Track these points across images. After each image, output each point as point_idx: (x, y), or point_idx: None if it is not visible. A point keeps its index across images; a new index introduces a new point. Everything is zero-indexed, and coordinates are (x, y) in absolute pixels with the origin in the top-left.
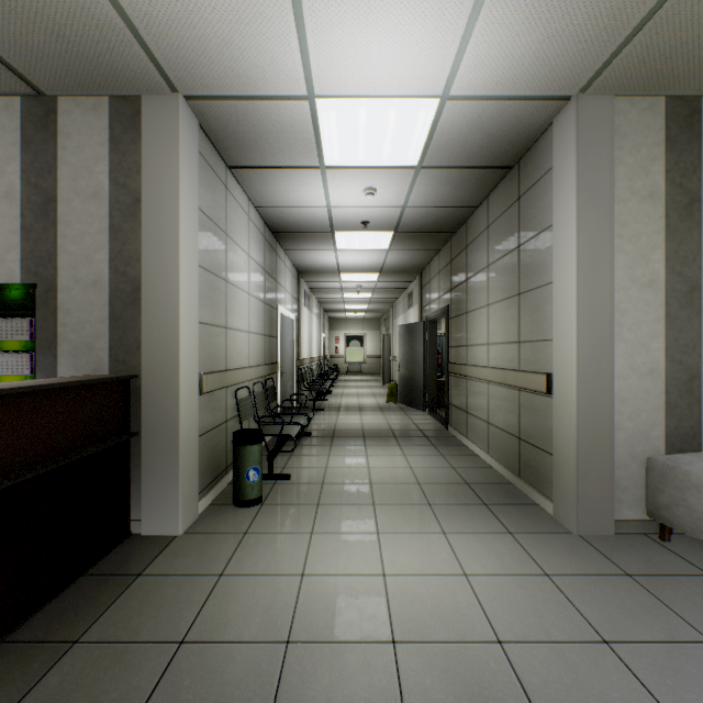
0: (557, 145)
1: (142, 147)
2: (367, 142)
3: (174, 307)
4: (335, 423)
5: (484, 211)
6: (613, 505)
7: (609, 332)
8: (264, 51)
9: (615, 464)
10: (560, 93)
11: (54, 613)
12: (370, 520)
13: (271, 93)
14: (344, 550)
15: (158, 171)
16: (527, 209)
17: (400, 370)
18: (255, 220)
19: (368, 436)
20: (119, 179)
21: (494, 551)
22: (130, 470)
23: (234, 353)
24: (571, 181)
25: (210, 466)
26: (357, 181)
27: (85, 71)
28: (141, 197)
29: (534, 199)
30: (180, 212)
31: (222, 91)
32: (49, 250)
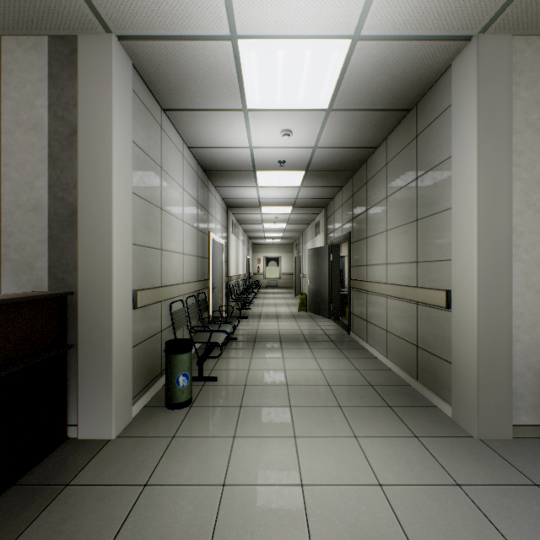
0: (456, 83)
1: (78, 83)
2: (284, 84)
3: (107, 229)
4: (257, 329)
5: (383, 151)
6: (511, 412)
7: (507, 252)
8: None
9: (512, 373)
10: (463, 33)
11: None
12: (287, 422)
13: (197, 33)
14: (263, 456)
15: (93, 105)
16: (425, 145)
17: (309, 285)
18: (189, 159)
19: (284, 340)
20: (57, 112)
21: (404, 458)
22: (66, 380)
23: (169, 271)
24: (472, 114)
25: (145, 372)
26: (275, 123)
27: (21, 8)
28: (77, 128)
29: (432, 135)
30: (113, 142)
31: (151, 30)
32: None
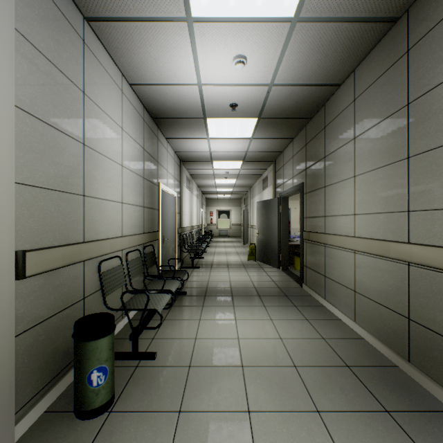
0: None
1: None
2: None
3: None
4: (208, 280)
5: (349, 86)
6: None
7: None
8: None
9: None
10: None
11: None
12: None
13: None
14: None
15: None
16: (426, 56)
17: (258, 236)
18: (131, 98)
19: (236, 295)
20: None
21: None
22: None
23: (98, 223)
24: None
25: (49, 360)
26: (227, 45)
27: None
28: None
29: (440, 38)
30: None
31: None
32: None
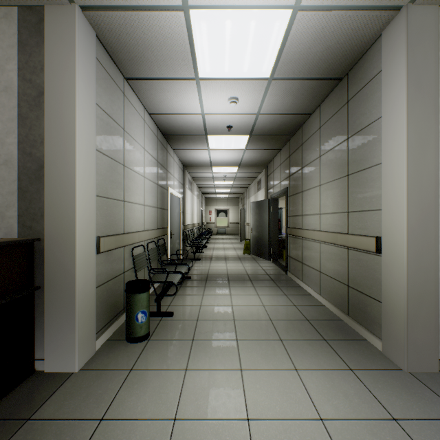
0: (386, 51)
1: (44, 48)
2: (231, 54)
3: (71, 181)
4: (208, 269)
5: (317, 116)
6: (437, 347)
7: (433, 202)
8: None
9: (438, 312)
10: (393, 3)
11: None
12: (234, 355)
13: (152, 3)
14: (212, 390)
15: (58, 69)
16: (356, 108)
17: (252, 232)
18: (149, 124)
19: (231, 279)
20: (26, 76)
21: (342, 391)
22: (33, 318)
23: (131, 220)
24: (402, 77)
25: (108, 309)
26: (224, 92)
27: None
28: (44, 90)
29: (362, 99)
30: (76, 102)
31: (110, 1)
32: None
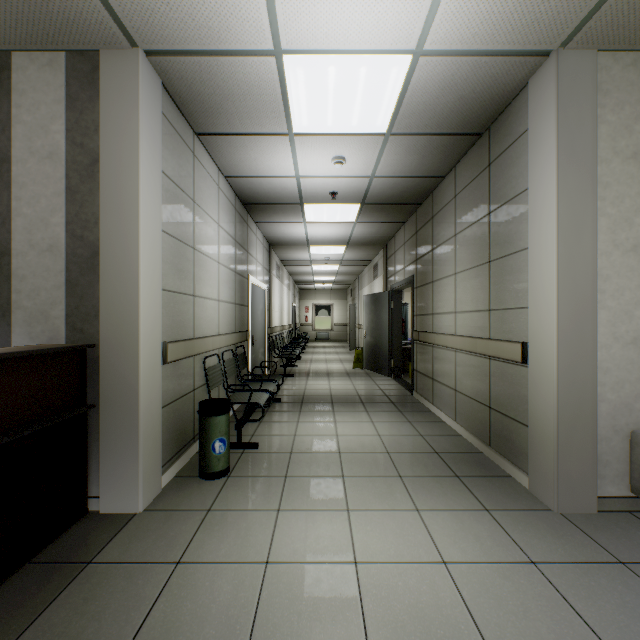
0: (534, 105)
1: (99, 105)
2: (336, 105)
3: (133, 272)
4: (304, 388)
5: (452, 181)
6: (595, 481)
7: (591, 299)
8: None
9: (597, 437)
10: (540, 48)
11: None
12: (340, 494)
13: (236, 48)
14: (312, 532)
15: (117, 130)
16: (499, 174)
17: (366, 338)
18: (225, 190)
19: (336, 402)
20: (76, 138)
21: (473, 533)
22: (86, 445)
23: (202, 321)
24: (551, 141)
25: (175, 436)
26: (326, 150)
27: (35, 21)
28: (99, 157)
29: (506, 164)
30: (140, 173)
31: (184, 45)
32: (3, 213)
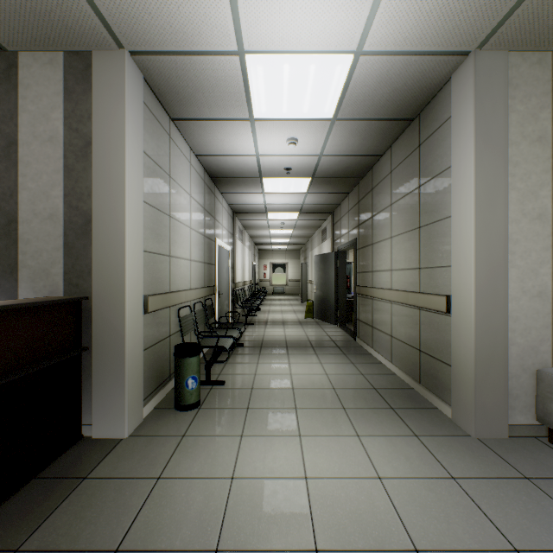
0: (456, 96)
1: (92, 96)
2: (290, 96)
3: (120, 237)
4: (263, 335)
5: (388, 158)
6: (507, 412)
7: (503, 259)
8: (198, 6)
9: (508, 375)
10: (460, 49)
11: (1, 519)
12: (293, 423)
13: (206, 49)
14: (270, 453)
15: (106, 118)
16: (427, 154)
17: (316, 292)
18: (196, 166)
19: (290, 346)
20: (72, 125)
21: (404, 454)
22: (81, 381)
23: (177, 277)
24: (470, 127)
25: (155, 375)
26: (281, 132)
27: (39, 27)
28: (91, 140)
29: (433, 145)
30: (126, 153)
31: (162, 47)
32: (11, 187)
